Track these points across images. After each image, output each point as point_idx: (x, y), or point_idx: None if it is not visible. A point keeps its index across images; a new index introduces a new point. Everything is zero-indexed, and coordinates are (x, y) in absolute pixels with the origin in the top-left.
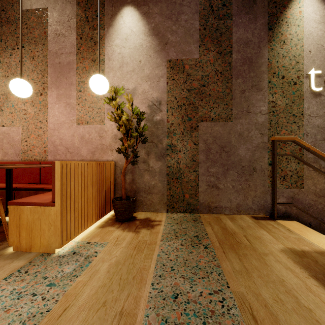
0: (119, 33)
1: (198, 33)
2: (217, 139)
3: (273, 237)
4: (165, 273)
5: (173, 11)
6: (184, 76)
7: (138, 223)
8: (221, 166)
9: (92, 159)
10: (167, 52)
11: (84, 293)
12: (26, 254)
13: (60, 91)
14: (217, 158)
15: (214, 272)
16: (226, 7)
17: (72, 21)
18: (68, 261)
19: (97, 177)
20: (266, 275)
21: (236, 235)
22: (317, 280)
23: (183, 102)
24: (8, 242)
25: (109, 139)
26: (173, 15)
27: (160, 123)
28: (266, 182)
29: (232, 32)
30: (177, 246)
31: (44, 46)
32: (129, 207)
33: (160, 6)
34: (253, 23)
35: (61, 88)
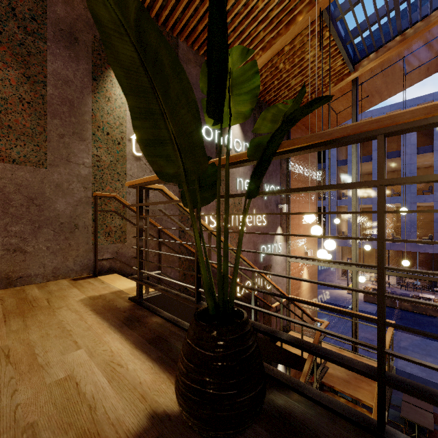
0: None
1: None
2: (23, 188)
3: (82, 291)
4: None
5: None
6: None
7: None
8: (29, 223)
9: None
10: None
11: None
12: None
13: None
14: (23, 213)
15: None
16: (38, 24)
17: None
18: None
19: None
20: (47, 323)
21: (37, 301)
22: (94, 311)
23: None
24: None
25: None
26: None
27: None
28: (91, 239)
29: (47, 59)
30: None
31: None
32: None
33: None
34: (75, 63)
35: None
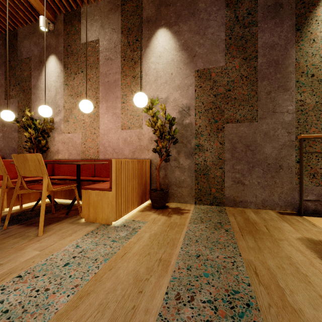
0: (154, 52)
1: (224, 43)
2: (242, 139)
3: (294, 228)
4: (191, 243)
5: (200, 27)
6: (211, 83)
7: (170, 210)
8: (246, 164)
9: (132, 157)
10: (195, 63)
11: (135, 247)
12: (93, 223)
13: (109, 103)
14: (242, 156)
15: (230, 246)
16: (251, 16)
17: (118, 47)
18: (121, 230)
19: (138, 172)
20: (276, 252)
21: (257, 224)
22: None
23: (210, 106)
24: (80, 216)
25: (146, 141)
26: (201, 30)
27: (189, 126)
28: (294, 179)
29: (258, 37)
30: (202, 227)
31: (97, 70)
32: (163, 197)
33: (189, 24)
34: (279, 26)
35: (109, 101)
